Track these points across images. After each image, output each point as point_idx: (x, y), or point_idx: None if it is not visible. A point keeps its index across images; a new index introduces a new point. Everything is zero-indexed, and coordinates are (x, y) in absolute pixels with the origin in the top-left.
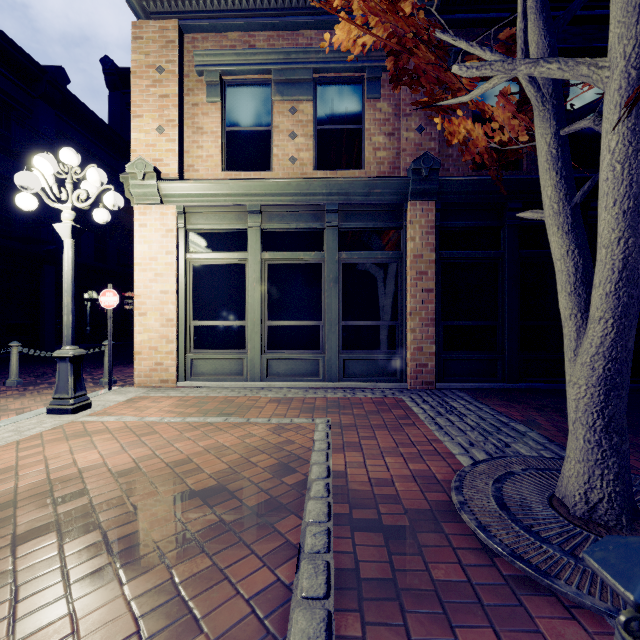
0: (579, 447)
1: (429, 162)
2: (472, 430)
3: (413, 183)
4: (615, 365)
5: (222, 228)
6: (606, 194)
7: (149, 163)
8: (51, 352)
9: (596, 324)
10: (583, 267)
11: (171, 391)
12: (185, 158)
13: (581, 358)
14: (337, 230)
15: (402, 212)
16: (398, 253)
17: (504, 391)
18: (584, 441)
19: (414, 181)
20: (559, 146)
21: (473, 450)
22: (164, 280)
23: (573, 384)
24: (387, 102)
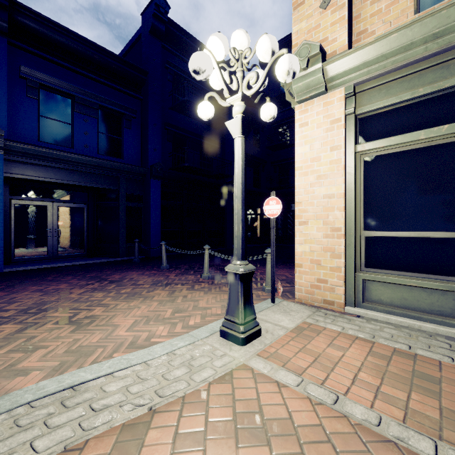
0: None
1: None
2: None
3: None
4: None
5: (415, 96)
6: None
7: (314, 44)
8: (230, 249)
9: None
10: None
11: (343, 322)
12: (354, 26)
13: None
14: None
15: None
16: None
17: None
18: None
19: None
20: None
21: None
22: (328, 182)
23: None
24: None
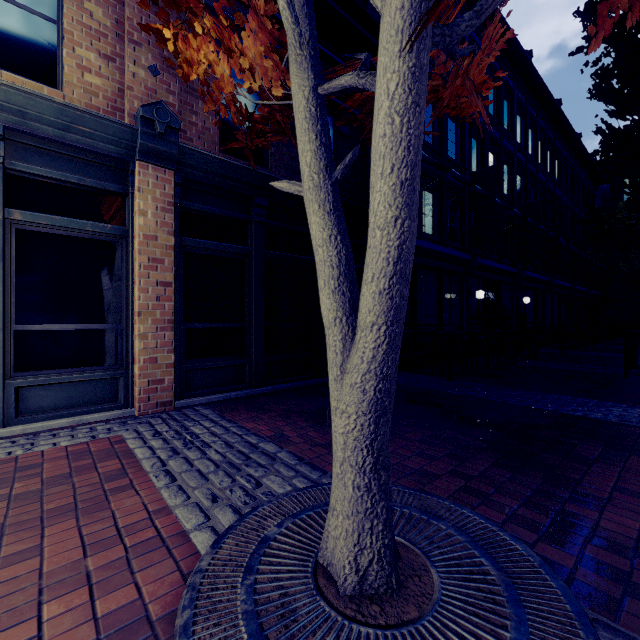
0: (348, 497)
1: (166, 116)
2: (217, 470)
3: (143, 136)
4: (386, 384)
5: None
6: (383, 156)
7: None
8: None
9: (368, 332)
10: (346, 258)
11: None
12: None
13: (351, 377)
14: (1, 170)
15: (128, 174)
16: (121, 229)
17: (252, 398)
18: (354, 488)
19: (144, 134)
20: (318, 105)
21: (216, 511)
22: None
23: (341, 413)
24: (103, 9)
